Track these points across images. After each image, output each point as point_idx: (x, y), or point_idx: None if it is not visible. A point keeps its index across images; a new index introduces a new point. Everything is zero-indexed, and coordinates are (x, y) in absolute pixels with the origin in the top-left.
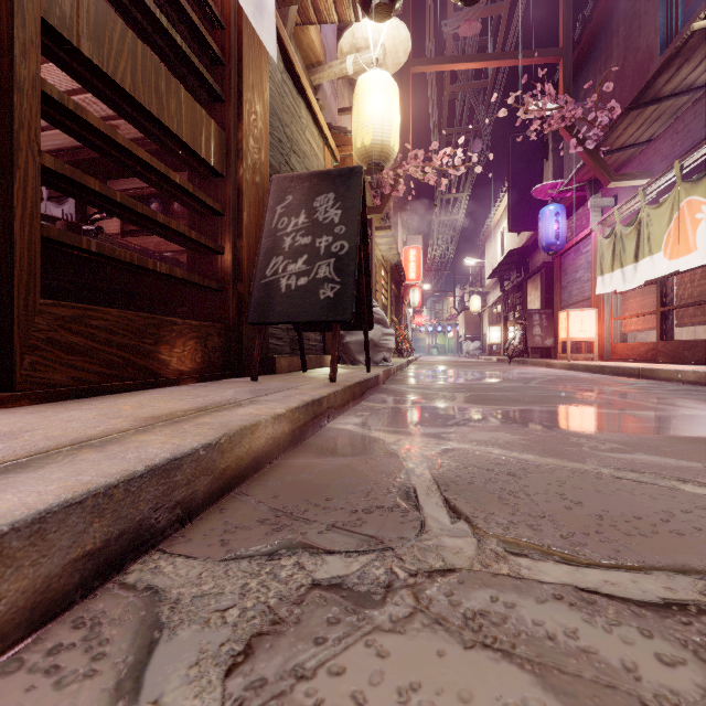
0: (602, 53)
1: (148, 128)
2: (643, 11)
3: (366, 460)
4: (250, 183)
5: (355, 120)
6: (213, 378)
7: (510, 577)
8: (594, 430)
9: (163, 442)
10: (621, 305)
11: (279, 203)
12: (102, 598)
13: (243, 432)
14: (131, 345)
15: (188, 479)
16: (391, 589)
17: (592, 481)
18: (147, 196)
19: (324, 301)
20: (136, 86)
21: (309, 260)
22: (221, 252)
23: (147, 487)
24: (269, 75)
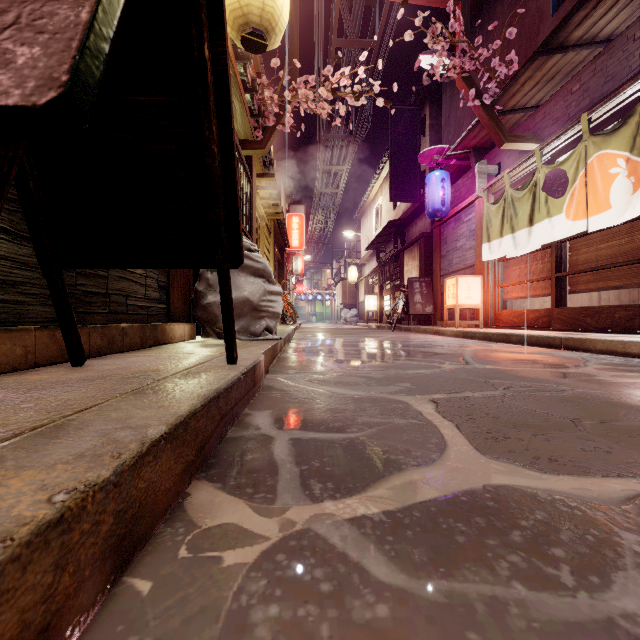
0: (485, 24)
1: None
2: None
3: None
4: None
5: None
6: None
7: None
8: None
9: None
10: (505, 272)
11: None
12: None
13: None
14: None
15: None
16: None
17: None
18: None
19: None
20: None
21: None
22: None
23: None
24: None
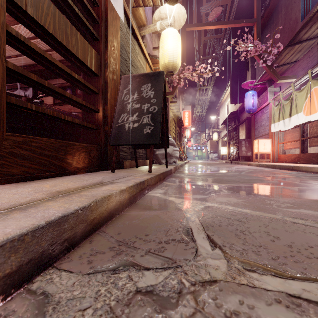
0: (274, 21)
1: (62, 52)
2: (293, 1)
3: (166, 212)
4: (111, 79)
5: (161, 51)
6: (93, 171)
7: (248, 286)
8: (276, 196)
9: (59, 206)
10: (283, 136)
11: (125, 88)
12: (15, 300)
13: (103, 200)
14: (53, 155)
15: (71, 226)
16: (181, 295)
17: (282, 224)
18: (65, 87)
19: (146, 134)
20: (55, 31)
21: (139, 115)
22: (97, 111)
23: (46, 233)
24: (120, 29)
